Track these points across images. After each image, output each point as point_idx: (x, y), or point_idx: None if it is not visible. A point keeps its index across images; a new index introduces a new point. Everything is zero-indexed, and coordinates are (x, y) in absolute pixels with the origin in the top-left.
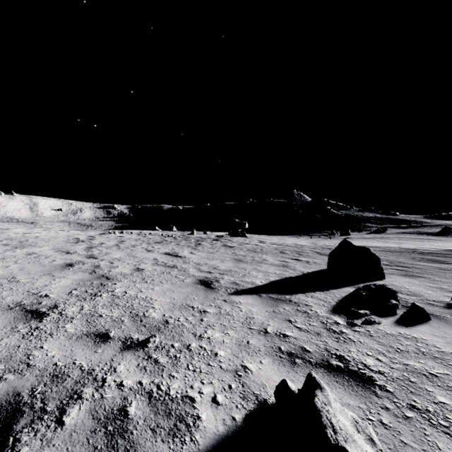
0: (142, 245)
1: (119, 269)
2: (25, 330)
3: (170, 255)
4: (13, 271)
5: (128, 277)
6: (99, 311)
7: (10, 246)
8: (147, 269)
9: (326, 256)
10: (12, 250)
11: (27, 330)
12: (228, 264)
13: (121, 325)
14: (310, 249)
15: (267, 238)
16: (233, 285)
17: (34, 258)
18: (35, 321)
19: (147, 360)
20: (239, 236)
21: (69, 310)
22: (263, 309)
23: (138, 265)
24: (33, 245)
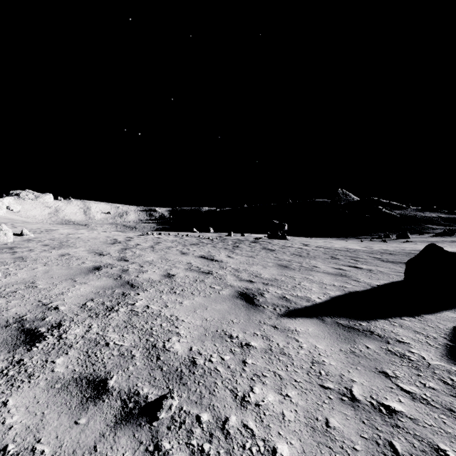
0: (177, 247)
1: (148, 274)
2: (3, 364)
3: (205, 258)
4: (36, 274)
5: (155, 286)
6: (107, 336)
7: (49, 247)
8: (179, 275)
9: (391, 263)
10: (48, 250)
11: (6, 364)
12: (272, 271)
13: (129, 365)
14: (366, 254)
15: (310, 240)
16: (282, 301)
17: (65, 260)
18: (23, 349)
19: (151, 455)
20: (278, 239)
21: (72, 332)
22: (335, 346)
23: (170, 269)
24: (71, 246)
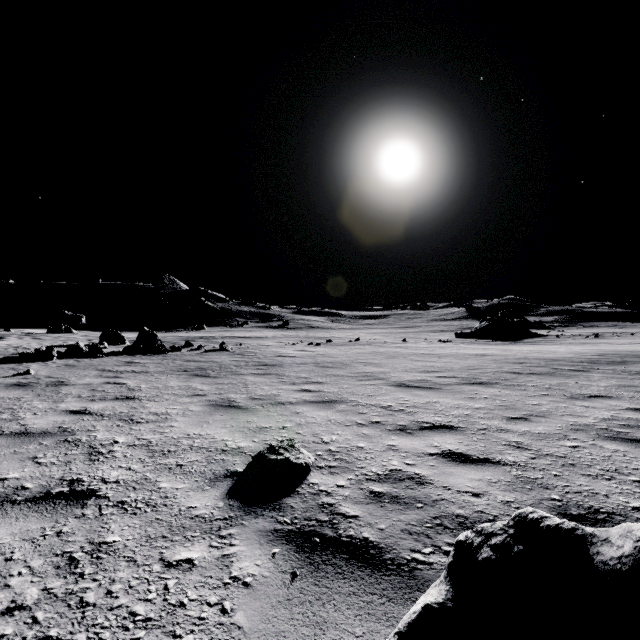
0: None
1: None
2: None
3: None
4: None
5: None
6: None
7: None
8: None
9: None
10: None
11: None
12: (33, 344)
13: None
14: None
15: None
16: (33, 347)
17: None
18: None
19: None
20: (62, 333)
21: None
22: None
23: None
24: None
